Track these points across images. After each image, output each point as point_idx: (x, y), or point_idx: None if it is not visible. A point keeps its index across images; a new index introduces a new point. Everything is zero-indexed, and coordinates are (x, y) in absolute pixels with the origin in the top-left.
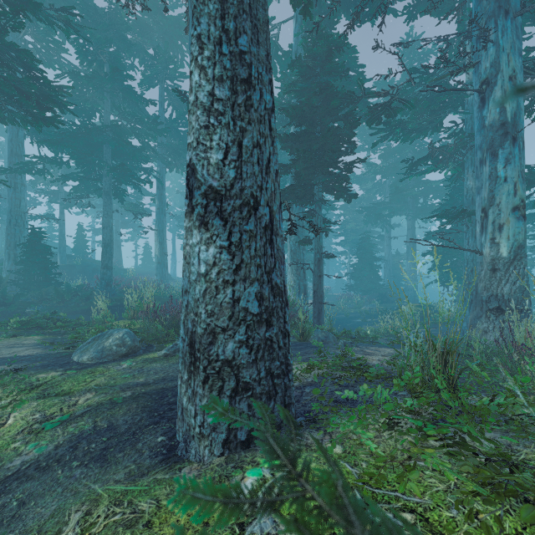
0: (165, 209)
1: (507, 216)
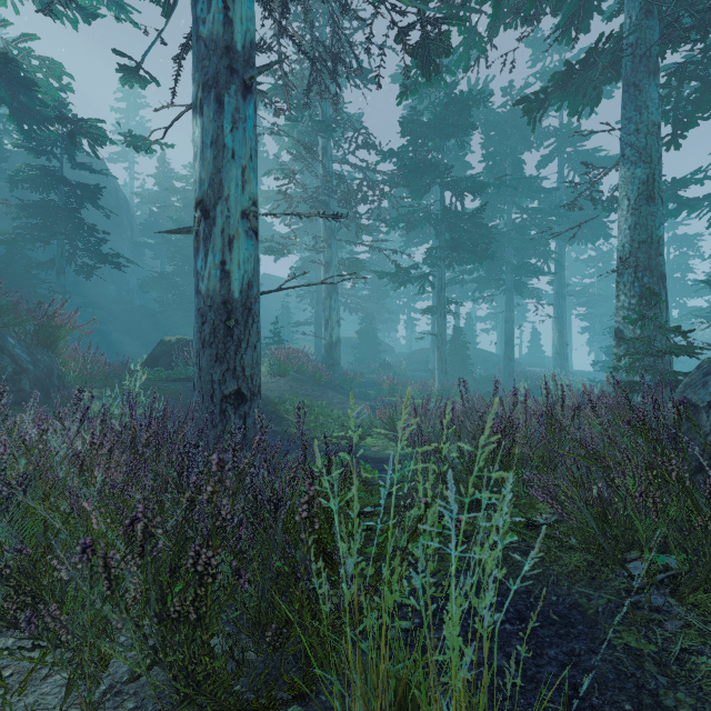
0: (564, 292)
1: None
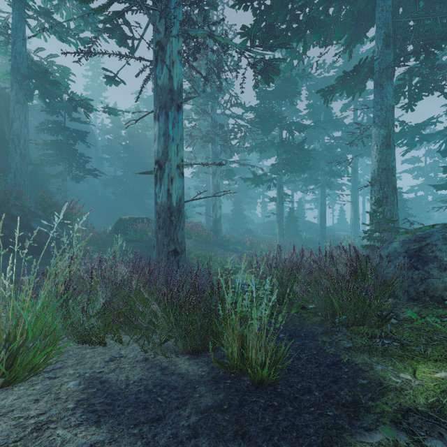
0: (357, 186)
1: None
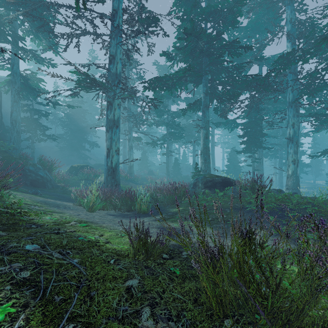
0: (214, 145)
1: (290, 163)
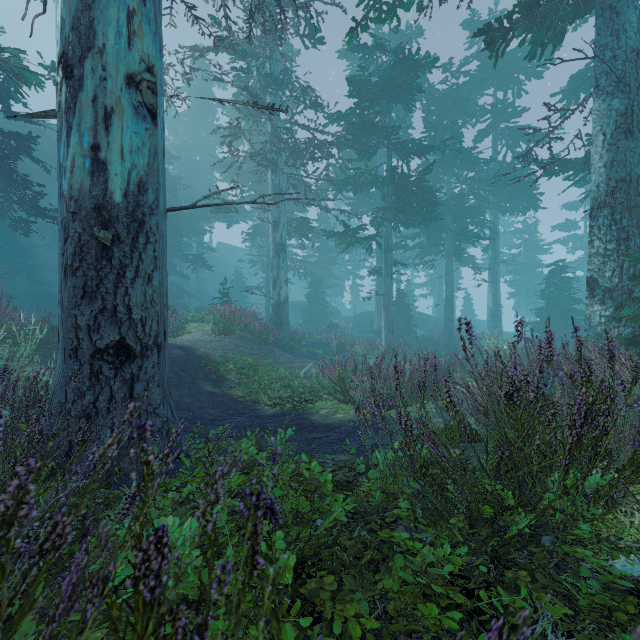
0: (498, 258)
1: None
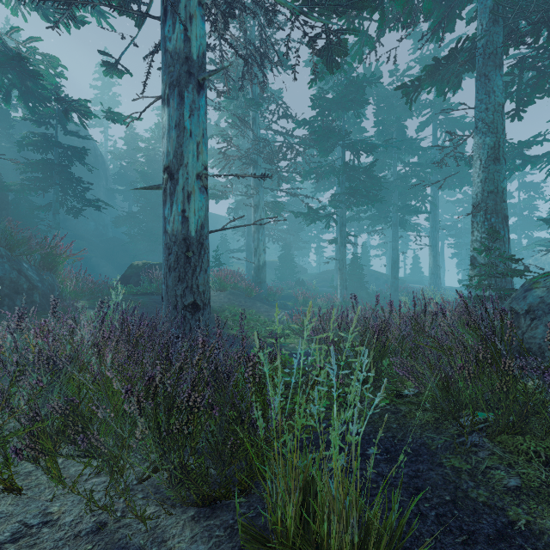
0: (437, 226)
1: None
